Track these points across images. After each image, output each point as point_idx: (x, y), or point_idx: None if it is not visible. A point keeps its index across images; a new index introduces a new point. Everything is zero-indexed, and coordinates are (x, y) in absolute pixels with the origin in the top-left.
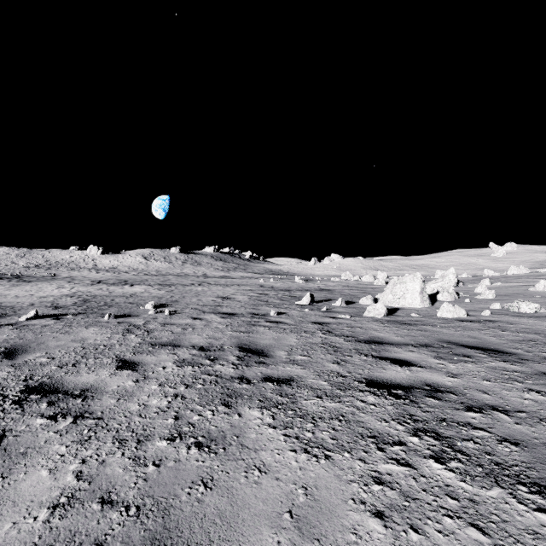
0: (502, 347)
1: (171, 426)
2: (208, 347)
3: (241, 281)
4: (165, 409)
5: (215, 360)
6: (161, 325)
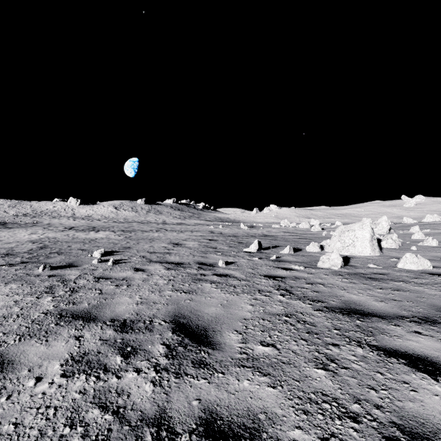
0: None
1: None
2: (132, 322)
3: (194, 227)
4: None
5: (131, 356)
6: (95, 280)
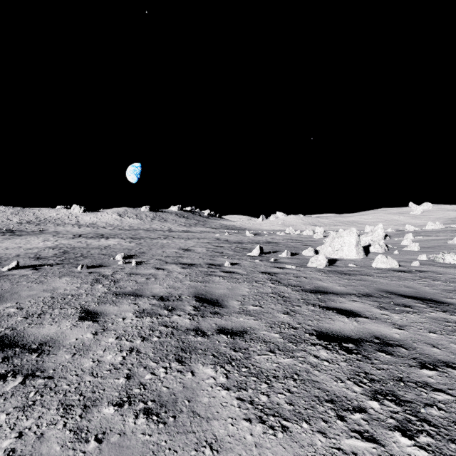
0: (438, 297)
1: (121, 387)
2: (167, 297)
3: (201, 234)
4: (119, 366)
5: (173, 310)
6: (127, 275)
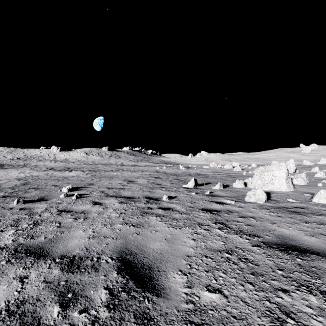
0: None
1: None
2: (80, 260)
3: (144, 168)
4: None
5: (70, 306)
6: (57, 213)
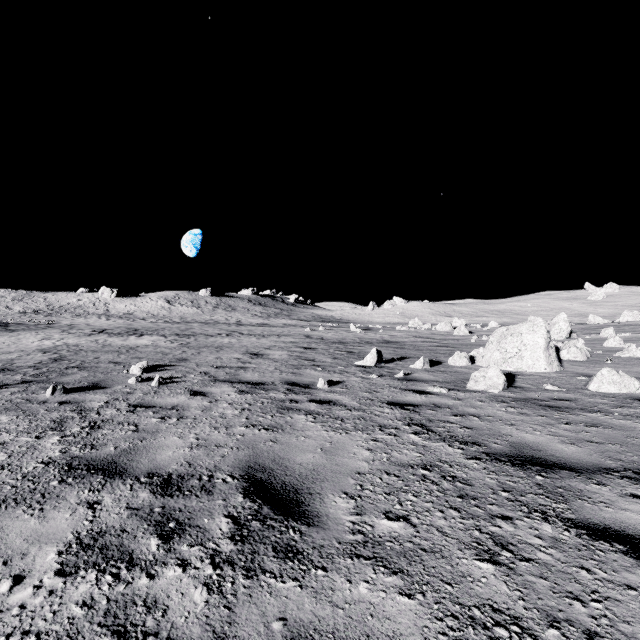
0: None
1: None
2: (181, 479)
3: (283, 330)
4: None
5: (174, 537)
6: (129, 409)
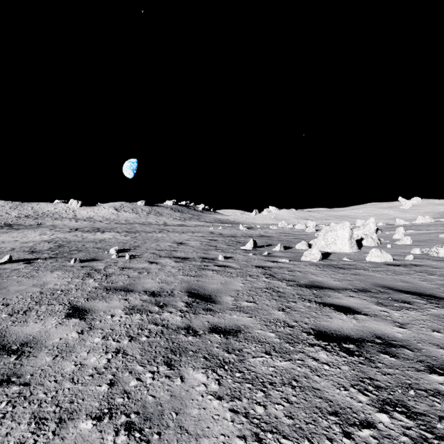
0: (437, 292)
1: (103, 395)
2: (159, 292)
3: (195, 228)
4: (102, 371)
5: (164, 307)
6: (120, 269)
